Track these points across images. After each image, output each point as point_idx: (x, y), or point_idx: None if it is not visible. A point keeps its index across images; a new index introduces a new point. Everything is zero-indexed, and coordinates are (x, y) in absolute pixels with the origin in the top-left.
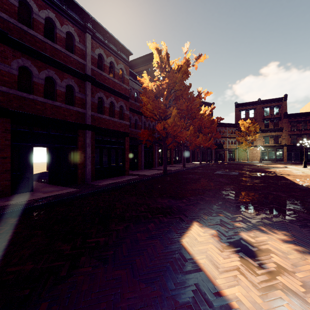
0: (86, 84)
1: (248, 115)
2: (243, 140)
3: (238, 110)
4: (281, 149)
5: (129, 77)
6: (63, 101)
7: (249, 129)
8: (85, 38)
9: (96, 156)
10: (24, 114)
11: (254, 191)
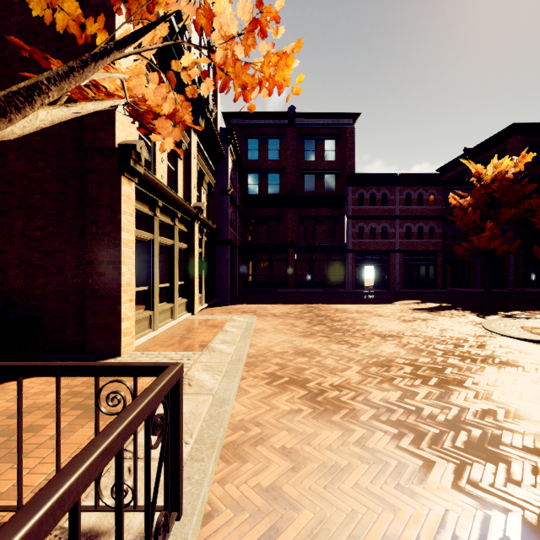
0: (395, 221)
1: None
2: None
3: None
4: None
5: (441, 197)
6: (380, 238)
7: None
8: (395, 190)
9: (405, 271)
10: (360, 250)
11: (527, 304)
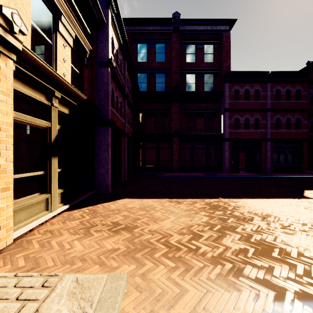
0: (267, 114)
1: None
2: None
3: None
4: None
5: (307, 92)
6: (253, 128)
7: None
8: (266, 86)
9: (274, 157)
10: (236, 139)
11: None
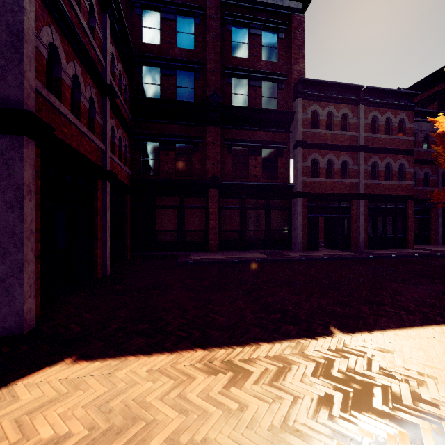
0: (360, 154)
1: None
2: None
3: None
4: None
5: (413, 125)
6: (339, 177)
7: None
8: (358, 110)
9: (368, 224)
10: (315, 194)
11: None
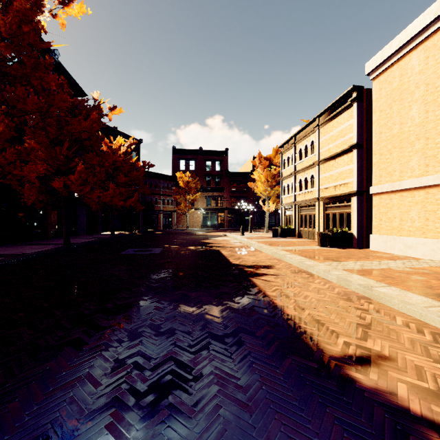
0: None
1: (188, 166)
2: (182, 200)
3: (176, 157)
4: (223, 213)
5: None
6: None
7: (189, 185)
8: None
9: None
10: None
11: (159, 297)
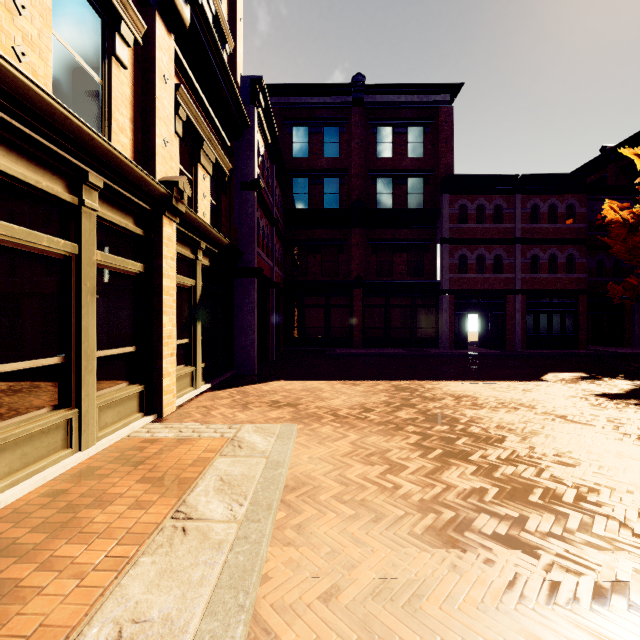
0: (515, 247)
1: None
2: None
3: None
4: None
5: (585, 209)
6: (491, 272)
7: None
8: (514, 200)
9: (528, 322)
10: (462, 291)
11: None
